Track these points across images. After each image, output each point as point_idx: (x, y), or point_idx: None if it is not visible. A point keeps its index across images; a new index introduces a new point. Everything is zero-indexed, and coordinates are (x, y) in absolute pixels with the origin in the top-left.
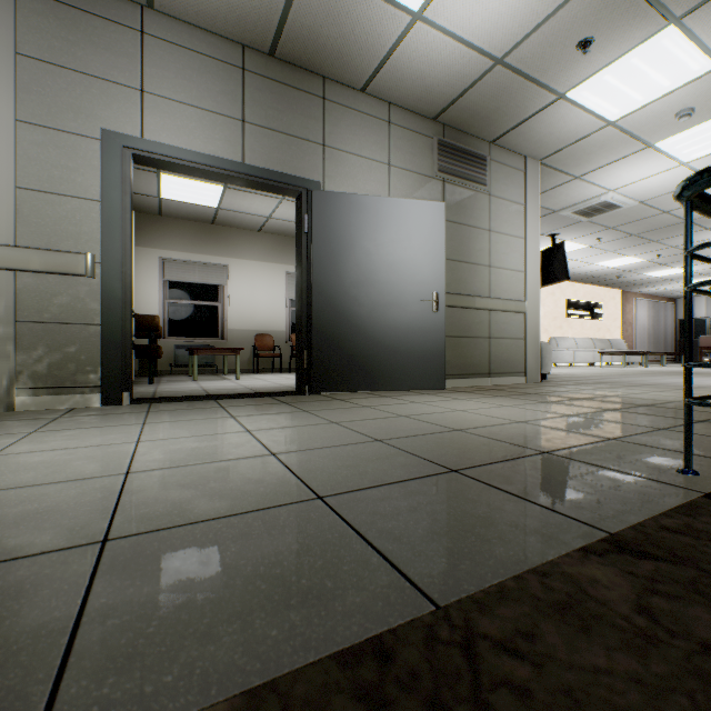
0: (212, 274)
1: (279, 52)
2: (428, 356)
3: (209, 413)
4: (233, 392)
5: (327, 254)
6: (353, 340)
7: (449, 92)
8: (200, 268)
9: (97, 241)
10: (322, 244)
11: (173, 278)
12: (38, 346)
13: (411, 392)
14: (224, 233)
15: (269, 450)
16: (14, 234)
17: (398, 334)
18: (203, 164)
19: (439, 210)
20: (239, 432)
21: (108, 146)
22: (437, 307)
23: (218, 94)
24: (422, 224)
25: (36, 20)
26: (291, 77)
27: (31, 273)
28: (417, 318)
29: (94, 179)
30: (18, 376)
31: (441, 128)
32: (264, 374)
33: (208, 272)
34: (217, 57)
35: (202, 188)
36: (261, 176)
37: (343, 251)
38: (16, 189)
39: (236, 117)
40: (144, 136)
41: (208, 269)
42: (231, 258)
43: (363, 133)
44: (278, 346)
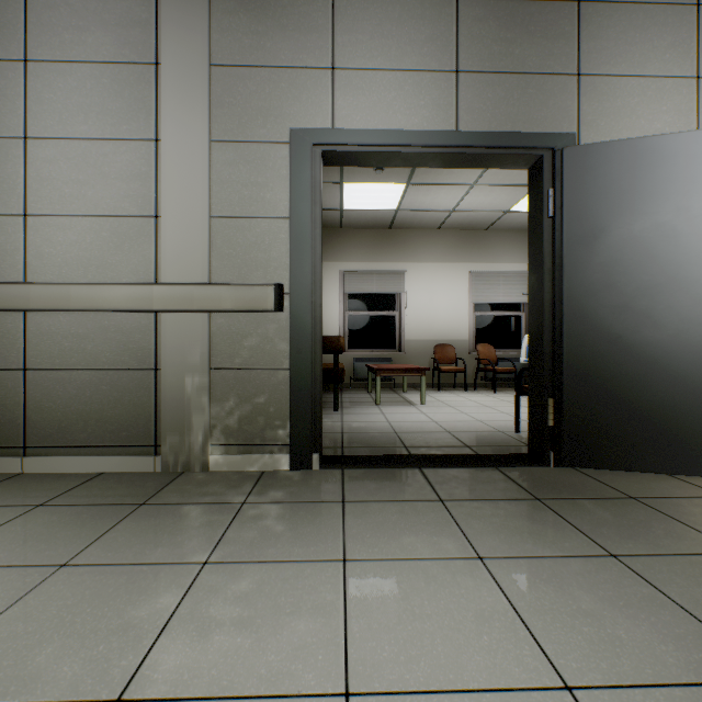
0: (389, 282)
1: None
2: None
3: (431, 530)
4: (434, 444)
5: (589, 246)
6: (641, 385)
7: None
8: (377, 276)
9: (285, 267)
10: (581, 231)
11: (352, 289)
12: (229, 396)
13: None
14: (401, 237)
15: None
16: (208, 271)
17: None
18: (404, 146)
19: None
20: (549, 695)
21: (296, 148)
22: None
23: (422, 44)
24: None
25: (227, 21)
26: None
27: (223, 313)
28: None
29: (283, 192)
30: (212, 430)
31: None
32: (447, 393)
33: (385, 280)
34: None
35: (383, 190)
36: (482, 143)
37: (621, 237)
38: (210, 219)
39: (446, 68)
40: (335, 125)
41: (385, 277)
42: (408, 262)
43: (647, 37)
44: (461, 358)
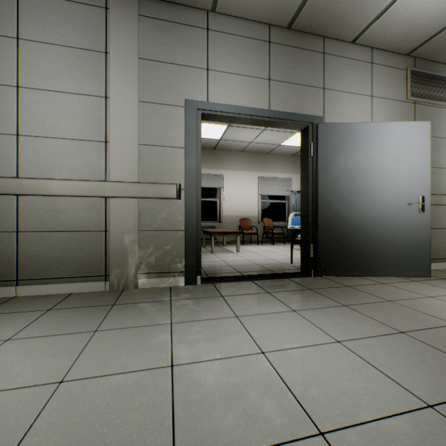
0: (214, 181)
1: (295, 24)
2: (414, 248)
3: (269, 303)
4: (253, 270)
5: (329, 171)
6: (350, 236)
7: (432, 29)
8: (207, 177)
9: (181, 175)
10: (325, 164)
11: None
12: (150, 245)
13: (397, 277)
14: (221, 155)
15: (412, 393)
16: (138, 175)
17: (387, 231)
18: (244, 114)
19: (424, 128)
20: (333, 343)
21: (188, 110)
22: (423, 208)
23: (253, 63)
24: (409, 141)
25: (148, 35)
26: (301, 41)
27: (146, 199)
28: (404, 218)
29: (180, 133)
30: (139, 265)
31: (412, 60)
32: (248, 246)
33: (211, 180)
34: (252, 37)
35: (214, 128)
36: (281, 117)
37: (342, 168)
38: (138, 145)
39: (264, 77)
40: (208, 100)
41: (211, 178)
42: (225, 170)
43: (352, 75)
44: (255, 226)
